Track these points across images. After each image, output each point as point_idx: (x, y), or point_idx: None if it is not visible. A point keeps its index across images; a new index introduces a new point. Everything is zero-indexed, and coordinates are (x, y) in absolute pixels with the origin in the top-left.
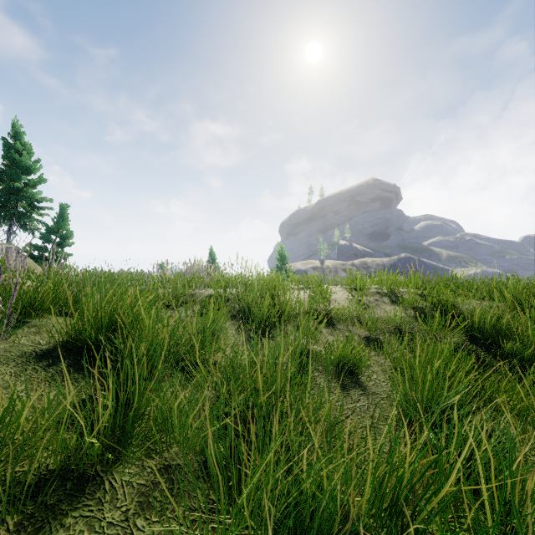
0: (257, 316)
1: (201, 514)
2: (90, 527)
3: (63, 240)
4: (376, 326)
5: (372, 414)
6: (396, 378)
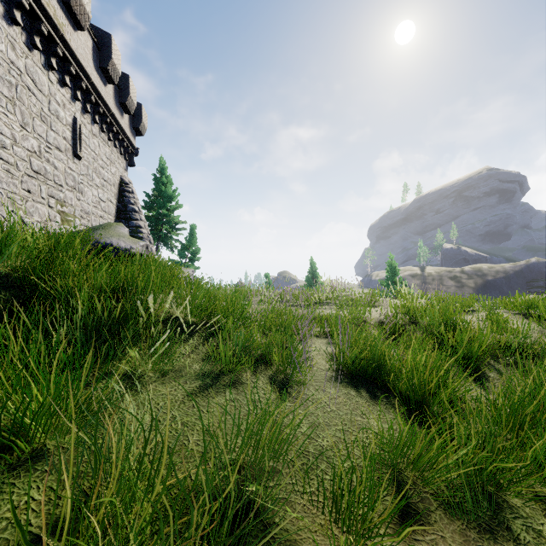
0: (459, 349)
1: None
2: (538, 534)
3: (193, 255)
4: None
5: None
6: None
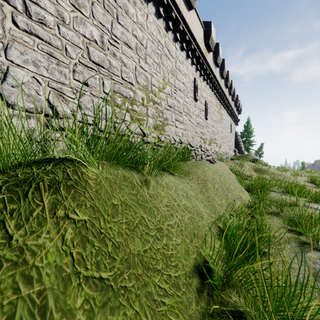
0: None
1: None
2: None
3: (259, 155)
4: None
5: None
6: None
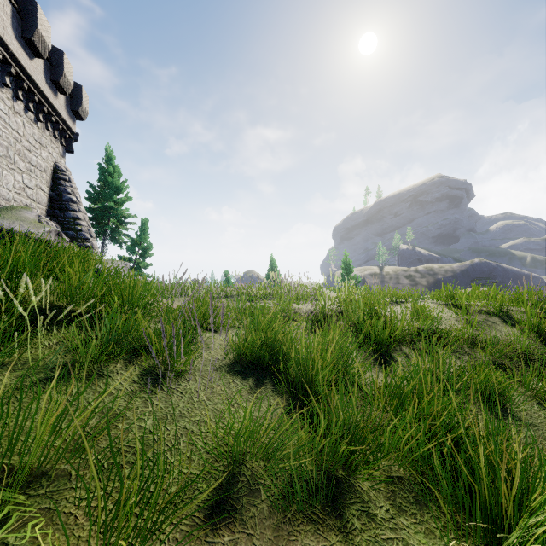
0: (373, 336)
1: (445, 522)
2: (371, 519)
3: (144, 251)
4: (503, 351)
5: (541, 446)
6: (545, 409)
